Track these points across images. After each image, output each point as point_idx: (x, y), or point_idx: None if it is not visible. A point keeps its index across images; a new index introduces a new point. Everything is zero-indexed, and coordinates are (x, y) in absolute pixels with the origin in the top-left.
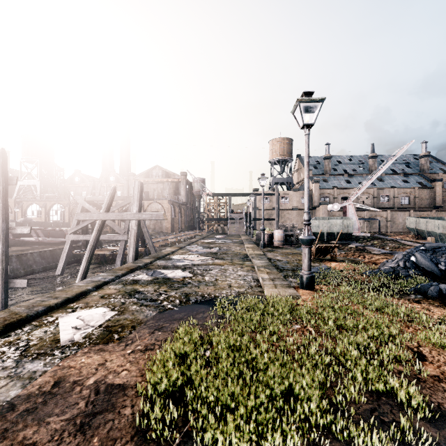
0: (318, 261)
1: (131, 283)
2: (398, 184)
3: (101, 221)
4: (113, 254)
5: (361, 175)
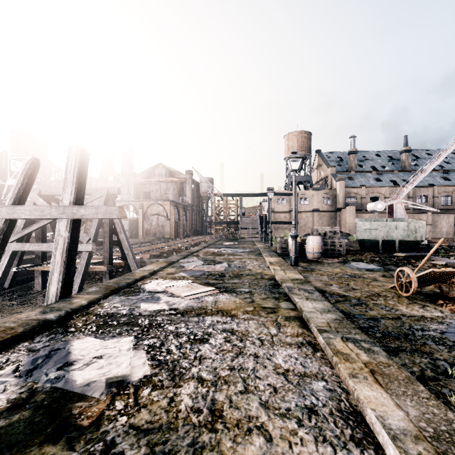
0: (425, 301)
1: None
2: (438, 181)
3: (4, 221)
4: None
5: (392, 172)
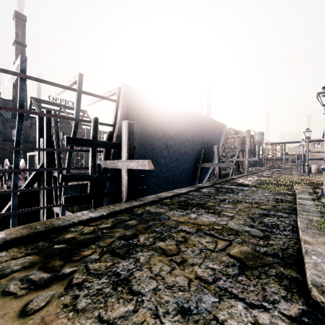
0: None
1: (254, 175)
2: None
3: (235, 161)
4: (223, 174)
5: None
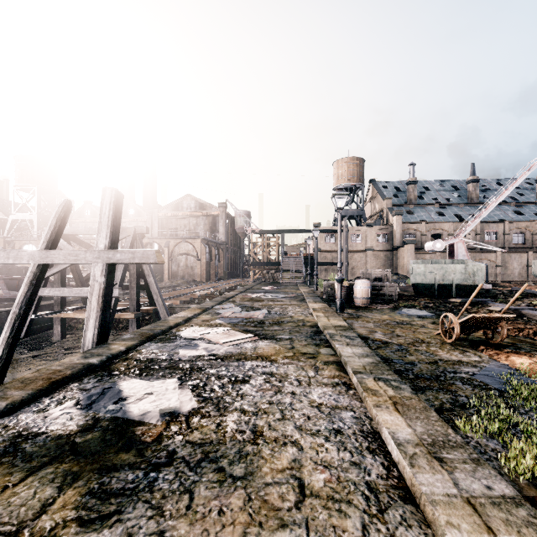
0: (467, 347)
1: None
2: (509, 216)
3: (36, 265)
4: None
5: (457, 206)
